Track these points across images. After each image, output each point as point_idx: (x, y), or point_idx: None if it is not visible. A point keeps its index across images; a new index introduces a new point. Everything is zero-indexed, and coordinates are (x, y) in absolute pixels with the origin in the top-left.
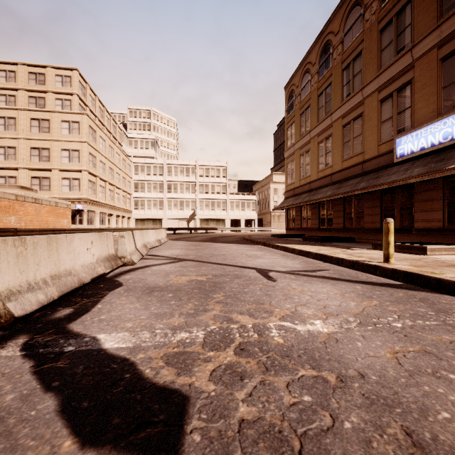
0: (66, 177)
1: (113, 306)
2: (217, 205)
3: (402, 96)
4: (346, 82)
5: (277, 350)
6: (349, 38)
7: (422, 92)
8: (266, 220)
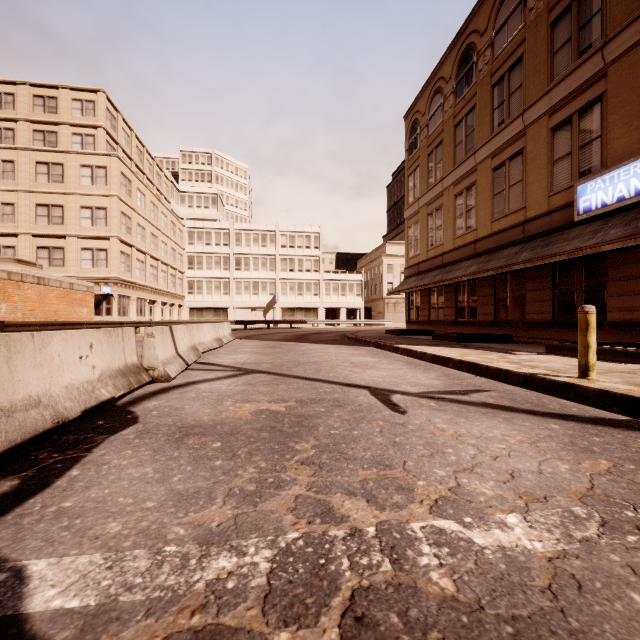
0: (87, 247)
1: (100, 473)
2: (307, 287)
3: (587, 120)
4: (498, 104)
5: (446, 622)
6: (502, 38)
7: (620, 112)
8: (376, 310)
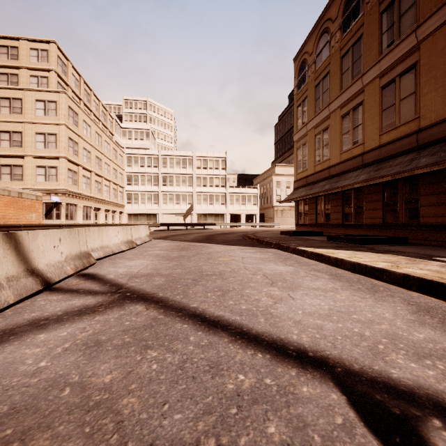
0: (41, 165)
1: None
2: (216, 199)
3: None
4: (387, 28)
5: None
6: None
7: None
8: (268, 215)
